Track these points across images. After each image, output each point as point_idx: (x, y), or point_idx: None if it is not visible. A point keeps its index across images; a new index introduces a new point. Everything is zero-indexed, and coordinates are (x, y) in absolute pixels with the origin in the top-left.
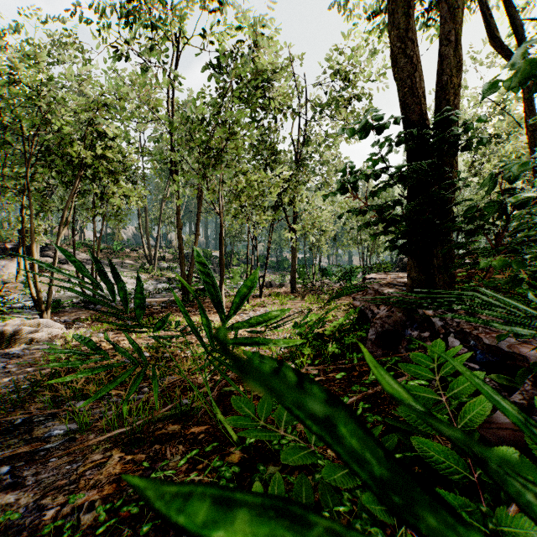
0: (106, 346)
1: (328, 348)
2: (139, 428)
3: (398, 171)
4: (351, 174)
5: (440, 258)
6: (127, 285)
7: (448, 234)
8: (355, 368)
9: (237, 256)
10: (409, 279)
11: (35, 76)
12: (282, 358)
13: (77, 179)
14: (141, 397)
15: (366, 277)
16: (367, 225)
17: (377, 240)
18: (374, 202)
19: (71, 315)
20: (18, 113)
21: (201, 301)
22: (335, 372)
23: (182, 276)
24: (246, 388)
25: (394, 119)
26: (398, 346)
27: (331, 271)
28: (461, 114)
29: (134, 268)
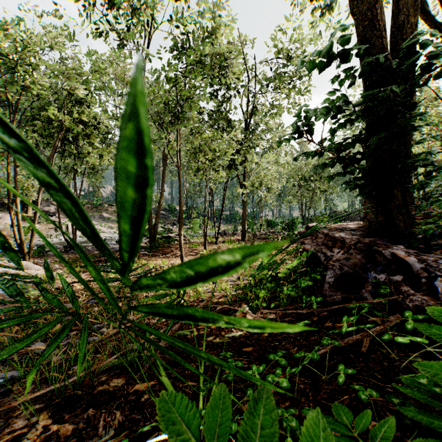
0: (78, 286)
1: (283, 291)
2: (81, 380)
3: (364, 100)
4: (305, 118)
5: (399, 199)
6: (104, 234)
7: (407, 174)
8: (313, 312)
9: (196, 210)
10: (365, 221)
11: (17, 48)
12: (236, 299)
13: (56, 140)
14: (96, 339)
15: (309, 225)
16: (324, 166)
17: (314, 196)
18: (312, 163)
19: (53, 258)
20: (2, 80)
21: (166, 247)
22: (292, 316)
23: (149, 225)
24: (200, 331)
25: (357, 49)
26: (361, 290)
27: (275, 222)
28: (437, 33)
29: (111, 219)
